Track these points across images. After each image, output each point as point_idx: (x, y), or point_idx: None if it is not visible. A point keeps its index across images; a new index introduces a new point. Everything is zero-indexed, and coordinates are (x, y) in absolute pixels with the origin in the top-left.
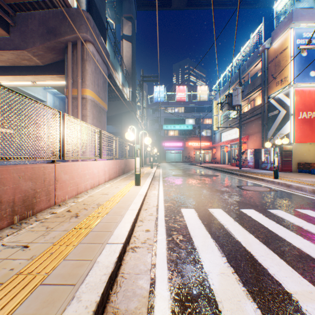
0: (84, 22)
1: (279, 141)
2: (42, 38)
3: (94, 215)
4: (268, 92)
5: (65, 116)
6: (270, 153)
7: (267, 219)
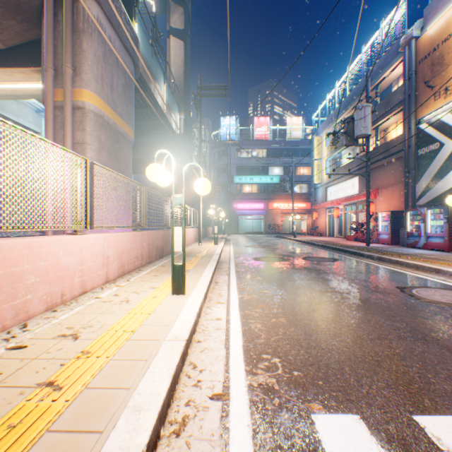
0: None
1: None
2: None
3: None
4: (419, 113)
5: None
6: (425, 219)
7: None
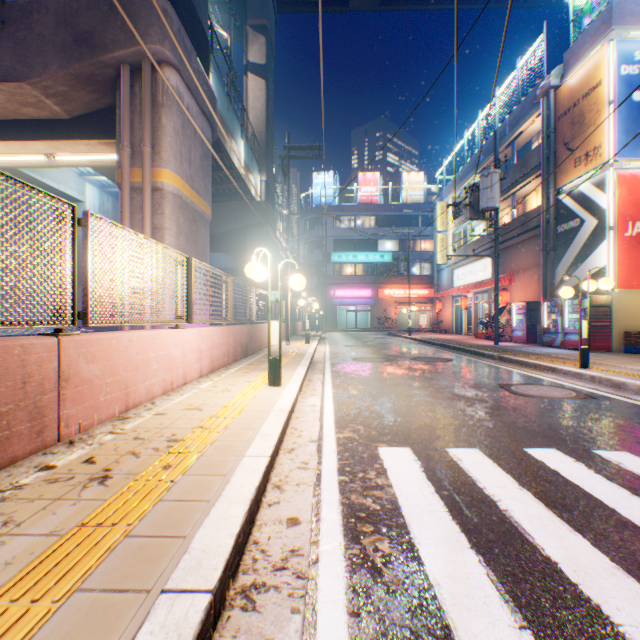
0: (157, 19)
1: (590, 284)
2: (64, 54)
3: (151, 477)
4: (558, 181)
5: (90, 219)
6: (562, 312)
7: (605, 482)
